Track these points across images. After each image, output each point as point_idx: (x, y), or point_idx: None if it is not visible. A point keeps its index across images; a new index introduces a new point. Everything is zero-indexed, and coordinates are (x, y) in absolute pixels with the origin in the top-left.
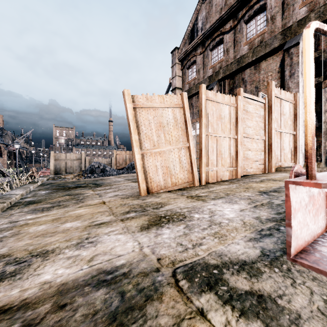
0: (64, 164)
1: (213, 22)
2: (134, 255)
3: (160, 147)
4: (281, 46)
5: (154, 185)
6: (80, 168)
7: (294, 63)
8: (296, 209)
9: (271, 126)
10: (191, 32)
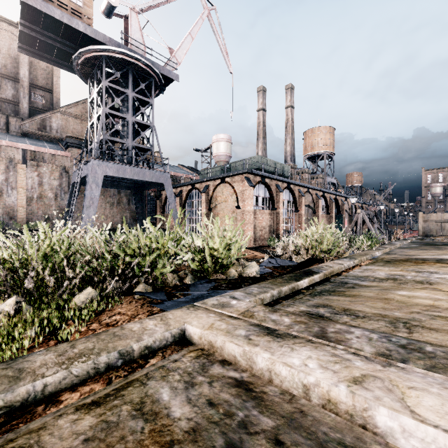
0: (434, 226)
1: None
2: None
3: None
4: None
5: None
6: None
7: None
8: None
9: None
10: None
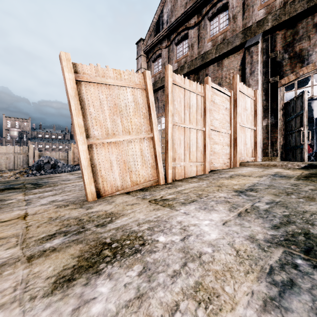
0: (4, 159)
1: (178, 16)
2: None
3: (116, 137)
4: (242, 45)
5: (107, 185)
6: (28, 164)
7: (254, 61)
8: None
9: (236, 120)
10: (156, 24)
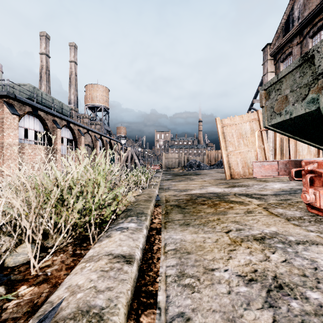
0: (170, 161)
1: (312, 9)
2: (221, 191)
3: (240, 149)
4: None
5: (235, 173)
6: (181, 164)
7: None
8: (255, 167)
9: None
10: (285, 24)
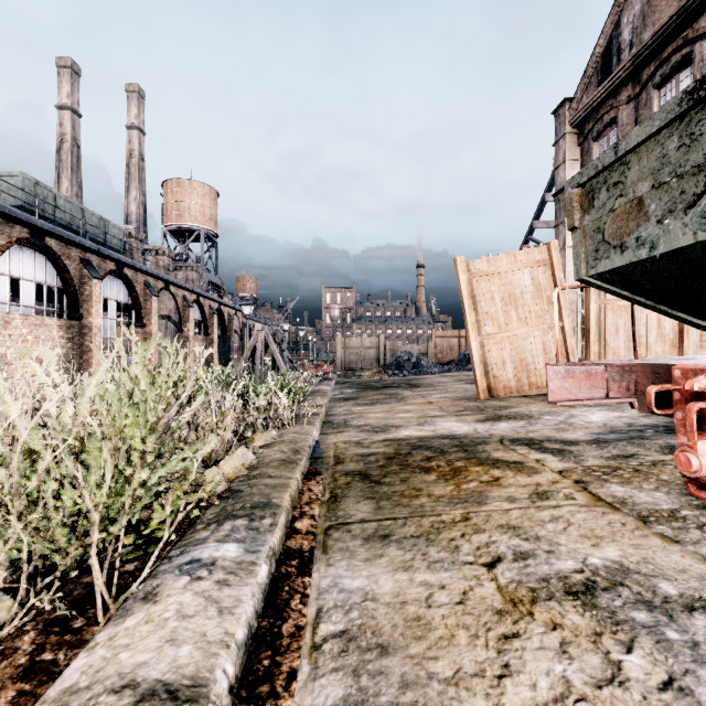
0: (354, 355)
1: (660, 25)
2: (469, 432)
3: (510, 331)
4: None
5: (499, 385)
6: (378, 362)
7: None
8: (552, 378)
9: None
10: (603, 57)
